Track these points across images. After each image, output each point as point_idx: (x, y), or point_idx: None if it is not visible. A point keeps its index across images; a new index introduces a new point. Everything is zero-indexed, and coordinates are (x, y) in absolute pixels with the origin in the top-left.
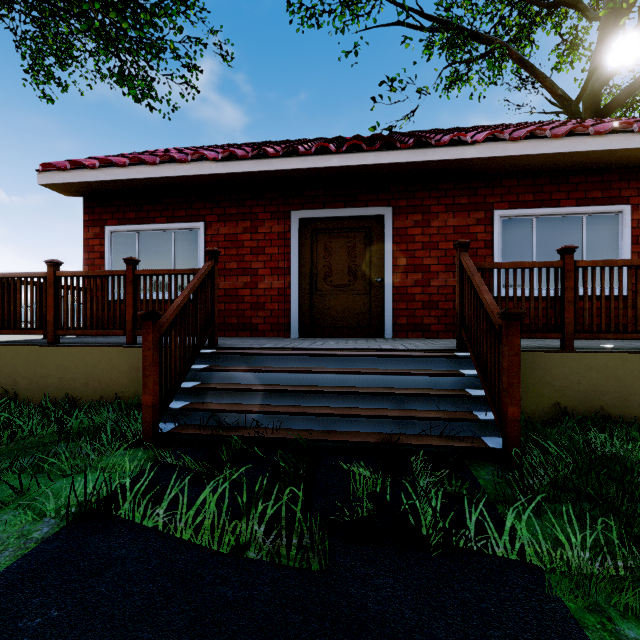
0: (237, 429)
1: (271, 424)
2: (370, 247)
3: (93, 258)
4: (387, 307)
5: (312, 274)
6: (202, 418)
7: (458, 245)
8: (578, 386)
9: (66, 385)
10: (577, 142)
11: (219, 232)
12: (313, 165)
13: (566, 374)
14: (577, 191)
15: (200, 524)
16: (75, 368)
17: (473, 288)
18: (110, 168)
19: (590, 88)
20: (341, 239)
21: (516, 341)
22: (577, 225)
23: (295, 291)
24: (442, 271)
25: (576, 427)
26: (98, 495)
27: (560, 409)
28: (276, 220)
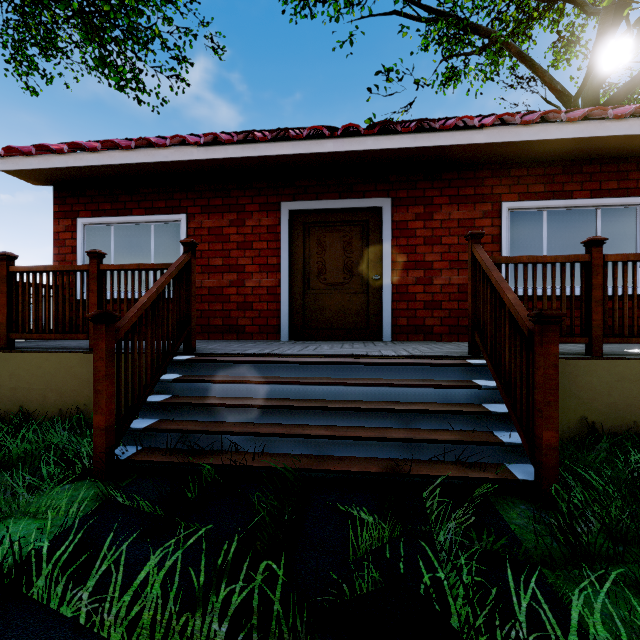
0: (211, 454)
1: (253, 447)
2: (367, 242)
3: (64, 253)
4: (386, 307)
5: (304, 271)
6: (170, 440)
7: (470, 236)
8: (608, 398)
9: (20, 397)
10: (595, 126)
11: (202, 225)
12: (305, 150)
13: (594, 384)
14: (591, 182)
15: (141, 611)
16: (30, 377)
17: (490, 285)
18: (80, 153)
19: (589, 84)
20: (336, 233)
21: (553, 349)
22: (591, 218)
23: (286, 290)
24: (445, 268)
25: (617, 451)
26: (0, 568)
27: (588, 425)
28: (265, 212)
